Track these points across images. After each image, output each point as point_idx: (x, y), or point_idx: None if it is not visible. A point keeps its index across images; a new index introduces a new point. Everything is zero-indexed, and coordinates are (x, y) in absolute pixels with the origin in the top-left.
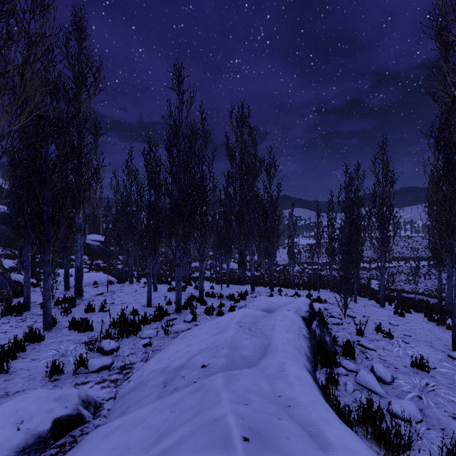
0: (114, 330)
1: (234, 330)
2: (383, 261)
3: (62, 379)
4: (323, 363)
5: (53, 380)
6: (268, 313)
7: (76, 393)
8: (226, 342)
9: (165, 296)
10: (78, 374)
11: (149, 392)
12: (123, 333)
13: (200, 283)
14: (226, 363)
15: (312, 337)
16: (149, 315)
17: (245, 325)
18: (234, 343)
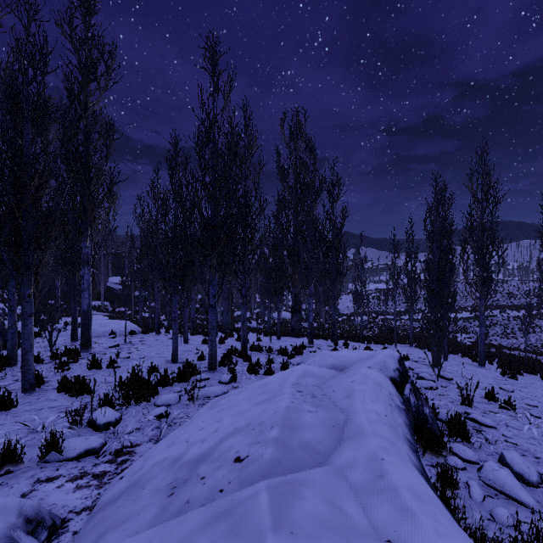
0: (120, 394)
1: (289, 398)
2: (483, 306)
3: (18, 471)
4: (425, 448)
5: (3, 472)
6: (338, 372)
7: (15, 506)
8: (277, 417)
9: (198, 349)
10: (47, 463)
11: (144, 504)
12: (131, 397)
13: (243, 333)
14: (276, 455)
15: (408, 409)
16: (173, 373)
17: (306, 390)
18: (289, 419)
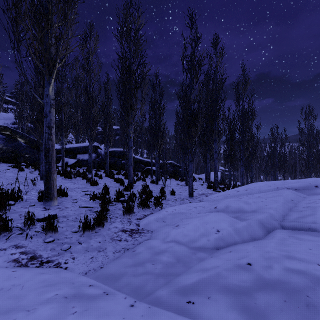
0: None
1: None
2: None
3: None
4: None
5: None
6: None
7: None
8: None
9: None
10: None
11: None
12: None
13: None
14: None
15: None
16: None
17: None
18: None
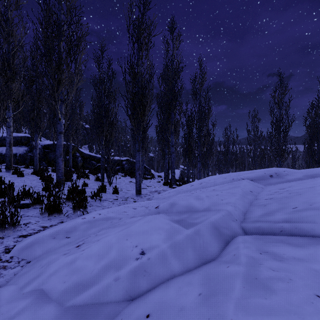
0: None
1: None
2: None
3: None
4: None
5: None
6: None
7: None
8: None
9: None
10: None
11: None
12: None
13: None
14: None
15: None
16: None
17: None
18: None
